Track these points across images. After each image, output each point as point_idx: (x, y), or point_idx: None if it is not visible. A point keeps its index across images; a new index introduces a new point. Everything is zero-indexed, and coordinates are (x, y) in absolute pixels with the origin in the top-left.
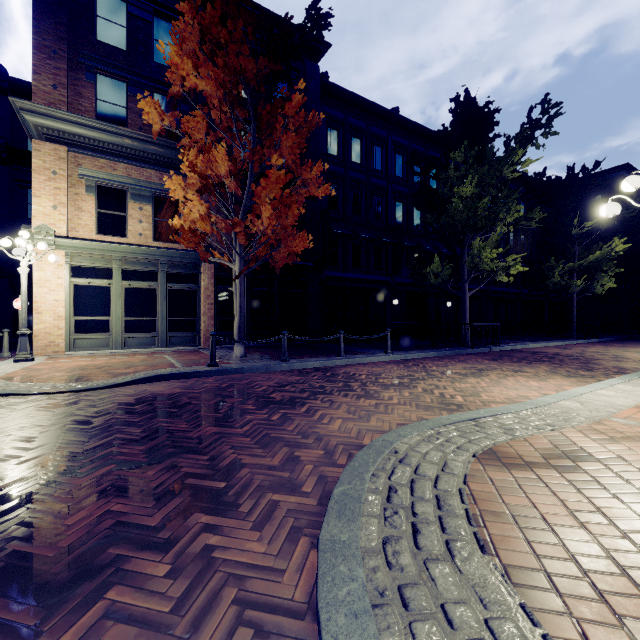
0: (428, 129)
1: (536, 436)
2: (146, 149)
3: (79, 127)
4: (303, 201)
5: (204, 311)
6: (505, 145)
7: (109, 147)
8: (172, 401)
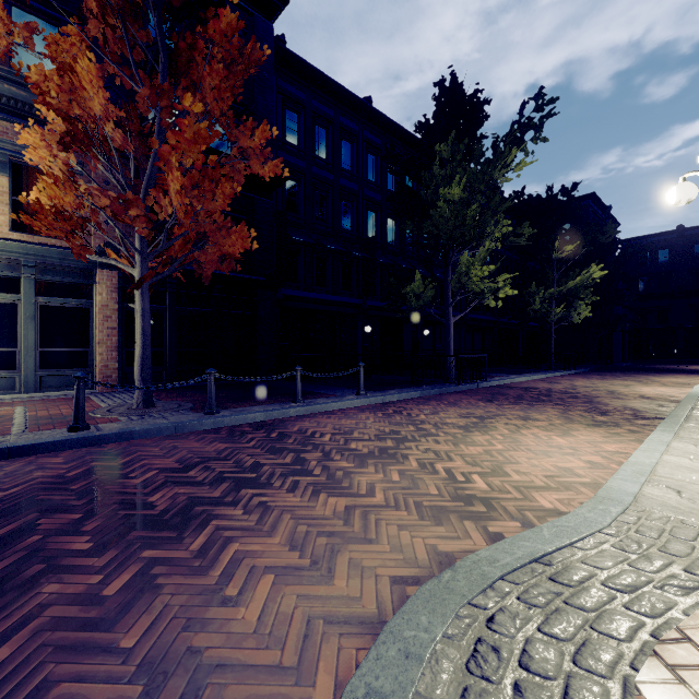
0: (404, 129)
1: (692, 613)
2: None
3: None
4: (242, 181)
5: (101, 338)
6: (494, 147)
7: None
8: None
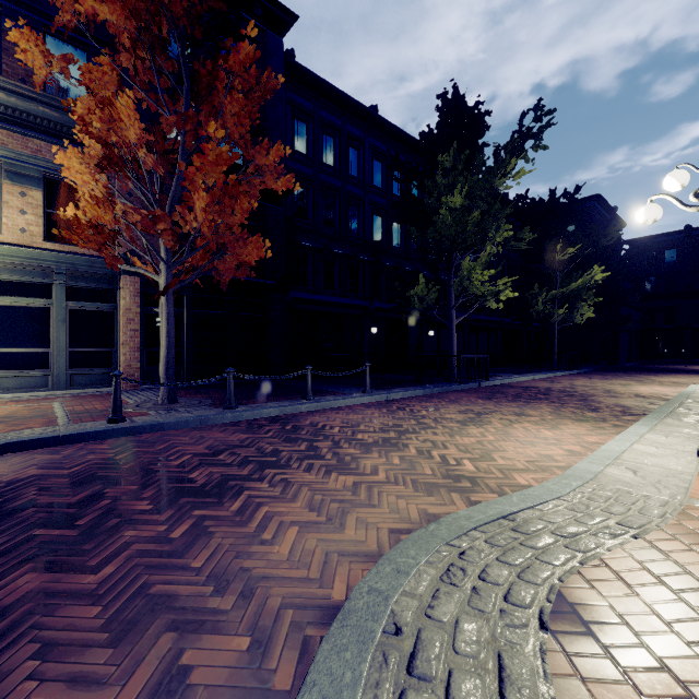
0: (409, 136)
1: (614, 550)
2: (31, 110)
3: None
4: (257, 195)
5: (124, 340)
6: (495, 155)
7: None
8: (0, 500)
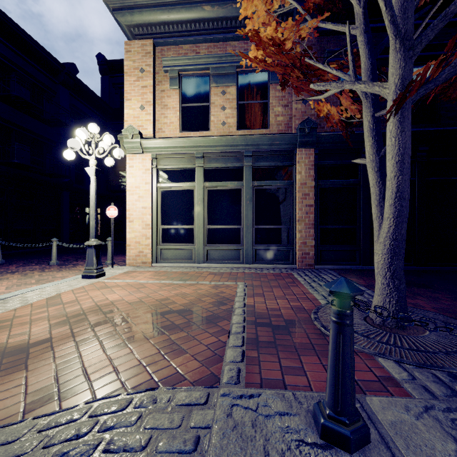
0: None
1: None
2: (227, 13)
3: (160, 10)
4: None
5: (299, 216)
6: None
7: (191, 28)
8: None
